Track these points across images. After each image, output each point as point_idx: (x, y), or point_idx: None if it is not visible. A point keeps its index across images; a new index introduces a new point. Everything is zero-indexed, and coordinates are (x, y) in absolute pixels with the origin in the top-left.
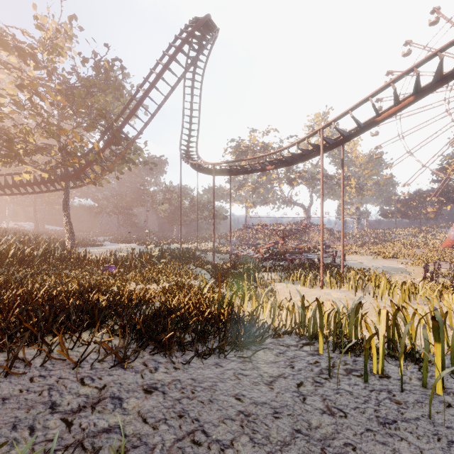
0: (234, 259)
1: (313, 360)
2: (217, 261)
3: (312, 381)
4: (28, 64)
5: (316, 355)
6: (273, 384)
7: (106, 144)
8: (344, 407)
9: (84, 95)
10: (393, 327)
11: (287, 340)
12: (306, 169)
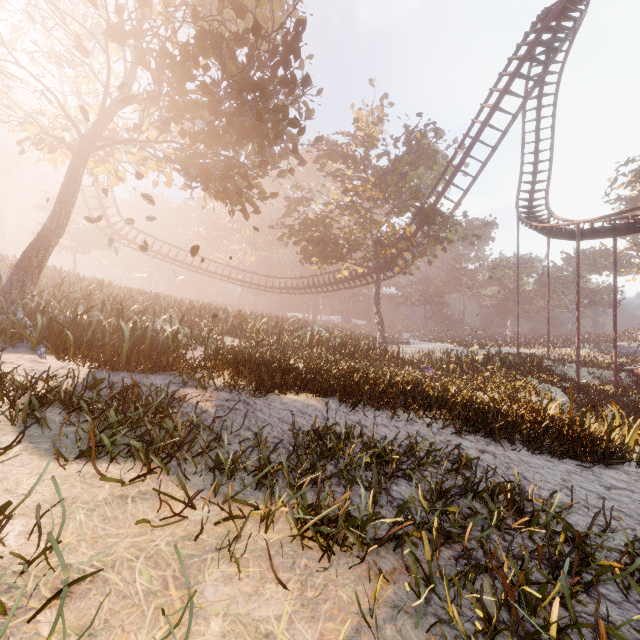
0: (626, 381)
1: None
2: (587, 379)
3: None
4: (349, 168)
5: None
6: (612, 489)
7: (417, 227)
8: None
9: (396, 180)
10: None
11: None
12: None
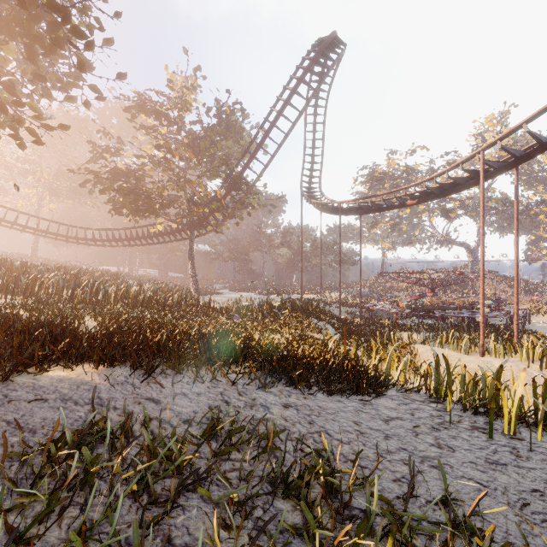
0: (365, 314)
1: (438, 414)
2: (344, 315)
3: (429, 427)
4: (163, 125)
5: (443, 412)
6: (389, 421)
7: (227, 191)
8: (455, 447)
9: (208, 145)
10: (545, 396)
11: (414, 396)
12: (470, 196)
